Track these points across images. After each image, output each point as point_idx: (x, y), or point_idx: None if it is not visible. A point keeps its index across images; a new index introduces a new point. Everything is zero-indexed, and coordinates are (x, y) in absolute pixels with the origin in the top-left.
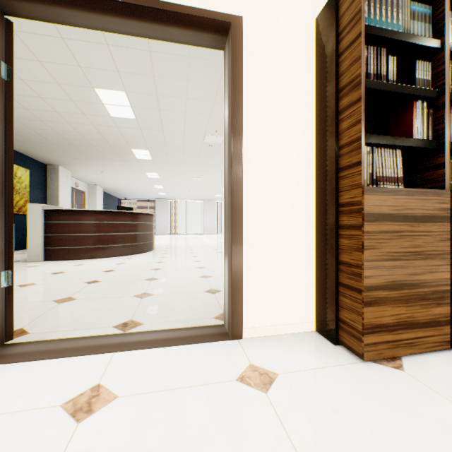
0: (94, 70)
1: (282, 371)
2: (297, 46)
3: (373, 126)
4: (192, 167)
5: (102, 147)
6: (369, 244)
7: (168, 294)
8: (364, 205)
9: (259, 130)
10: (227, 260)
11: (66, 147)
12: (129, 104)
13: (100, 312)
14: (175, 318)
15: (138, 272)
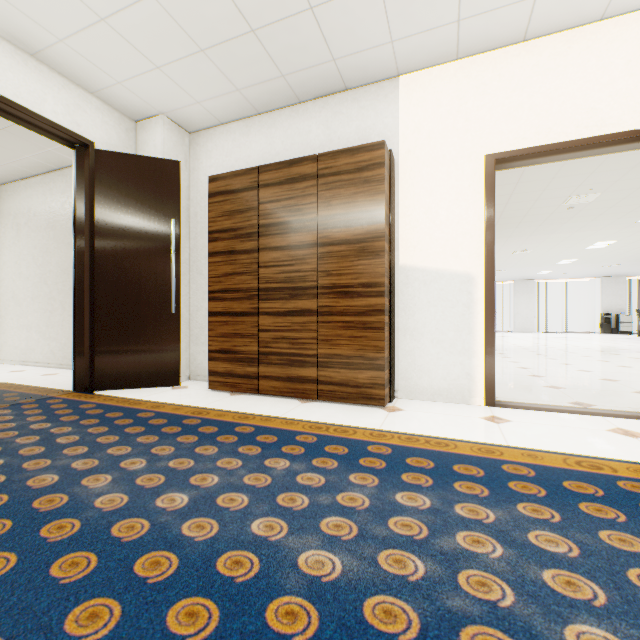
0: None
1: None
2: None
3: None
4: (522, 238)
5: None
6: None
7: (584, 390)
8: None
9: None
10: None
11: None
12: None
13: (532, 393)
14: (628, 406)
15: (507, 369)
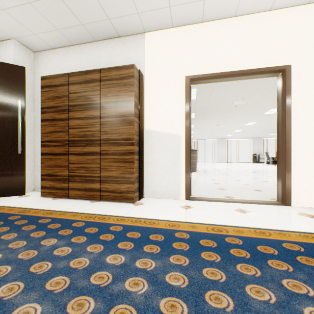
0: None
1: None
2: None
3: None
4: (217, 119)
5: None
6: None
7: (234, 189)
8: None
9: (299, 113)
10: (280, 172)
11: None
12: (195, 93)
13: (210, 192)
14: (248, 197)
15: (205, 180)
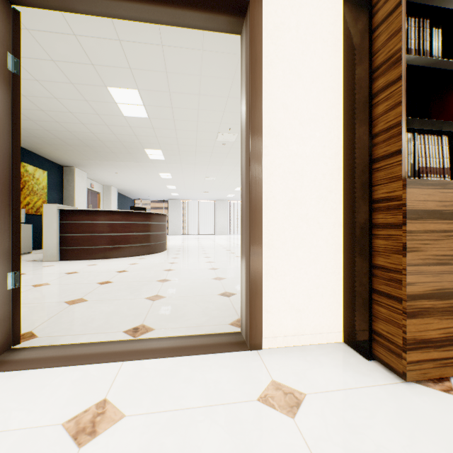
0: (106, 68)
1: (309, 390)
2: (322, 25)
3: (409, 112)
4: (205, 166)
5: (115, 148)
6: (412, 245)
7: (181, 297)
8: (406, 200)
9: (280, 119)
10: (244, 262)
11: (81, 149)
12: (142, 102)
13: (111, 315)
14: (188, 323)
15: (151, 273)
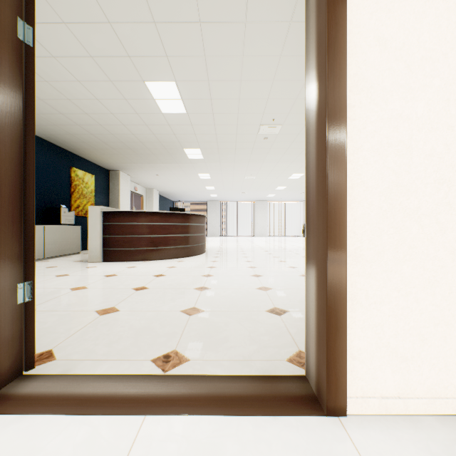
0: (143, 59)
1: None
2: None
3: None
4: (244, 164)
5: (155, 149)
6: None
7: (221, 312)
8: None
9: (373, 62)
10: (313, 279)
11: (124, 152)
12: (179, 96)
13: (140, 333)
14: (231, 353)
15: (188, 279)
